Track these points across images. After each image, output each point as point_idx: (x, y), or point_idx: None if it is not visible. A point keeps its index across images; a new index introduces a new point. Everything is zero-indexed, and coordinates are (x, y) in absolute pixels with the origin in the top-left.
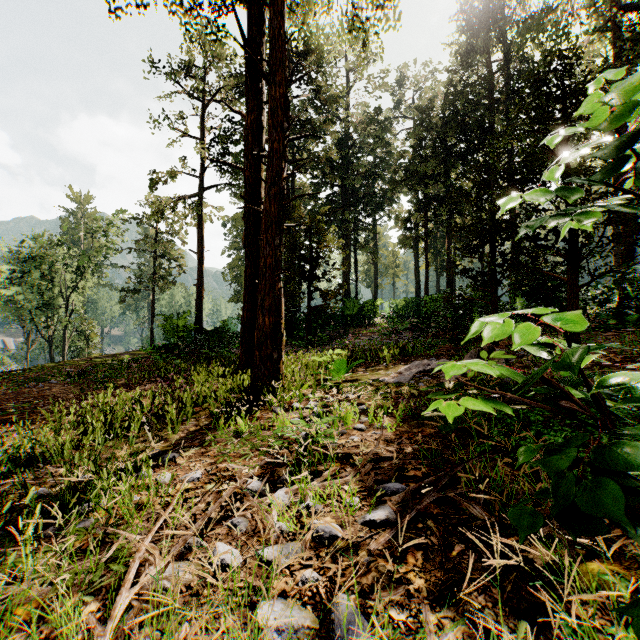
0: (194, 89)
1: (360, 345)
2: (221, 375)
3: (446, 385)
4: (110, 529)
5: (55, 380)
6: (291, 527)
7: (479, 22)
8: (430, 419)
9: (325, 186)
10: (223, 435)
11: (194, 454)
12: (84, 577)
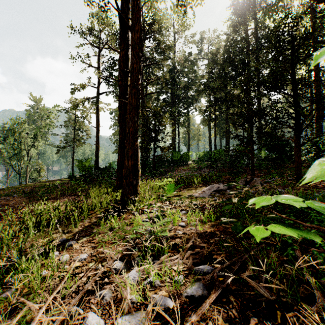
0: (94, 41)
1: (181, 175)
2: (105, 192)
3: (233, 201)
4: (21, 299)
5: (17, 195)
6: (139, 299)
7: (242, 8)
8: (226, 223)
9: (163, 93)
10: (103, 229)
11: (85, 241)
12: None
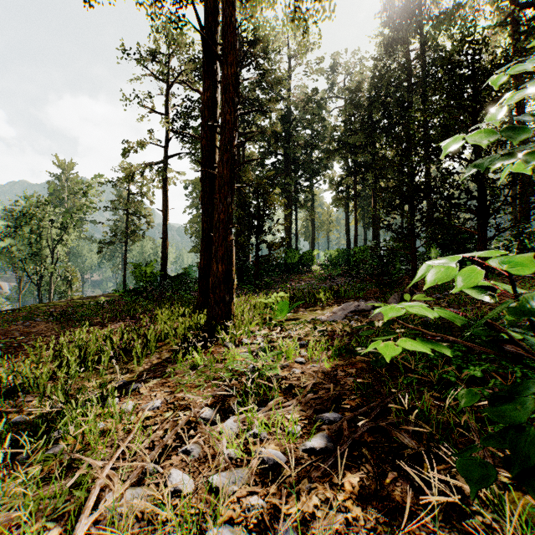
0: (160, 72)
1: (300, 289)
2: (181, 314)
3: (376, 324)
4: (76, 455)
5: (40, 318)
6: (239, 454)
7: (400, 17)
8: (363, 355)
9: (270, 155)
10: (181, 367)
11: (155, 384)
12: (49, 502)
